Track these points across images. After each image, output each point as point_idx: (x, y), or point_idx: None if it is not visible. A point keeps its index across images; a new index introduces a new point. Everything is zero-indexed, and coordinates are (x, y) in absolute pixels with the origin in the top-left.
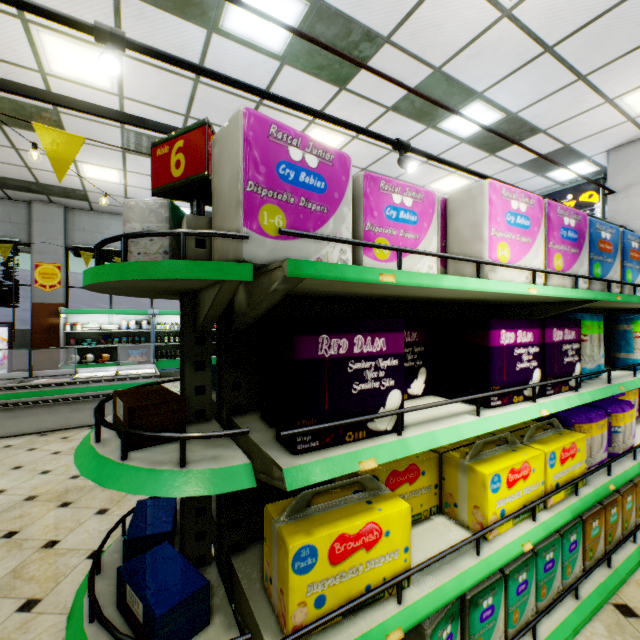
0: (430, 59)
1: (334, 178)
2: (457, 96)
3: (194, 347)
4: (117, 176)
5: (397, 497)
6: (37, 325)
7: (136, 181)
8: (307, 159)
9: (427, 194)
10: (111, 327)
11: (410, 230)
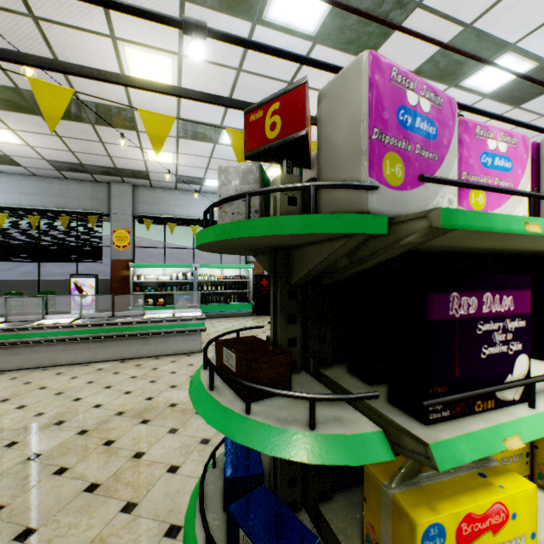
0: (461, 16)
1: (443, 123)
2: (486, 51)
3: (286, 301)
4: (171, 158)
5: (513, 472)
6: (114, 276)
7: (185, 161)
8: (421, 103)
9: (521, 138)
10: (165, 278)
11: (504, 178)
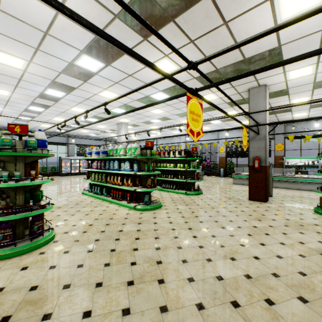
0: None
1: None
2: None
3: None
4: (305, 114)
5: None
6: (275, 162)
7: (312, 113)
8: None
9: None
10: (300, 163)
11: None
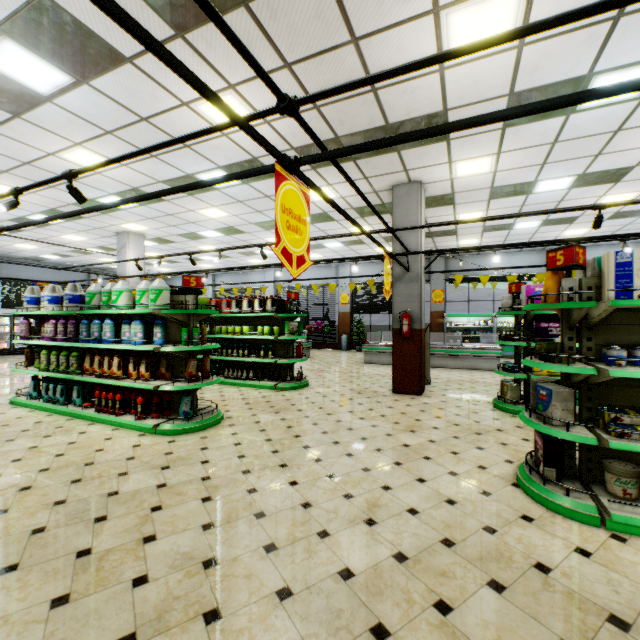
0: None
1: None
2: None
3: (517, 326)
4: (476, 241)
5: None
6: (432, 323)
7: (486, 240)
8: (540, 289)
9: None
10: (469, 324)
11: None
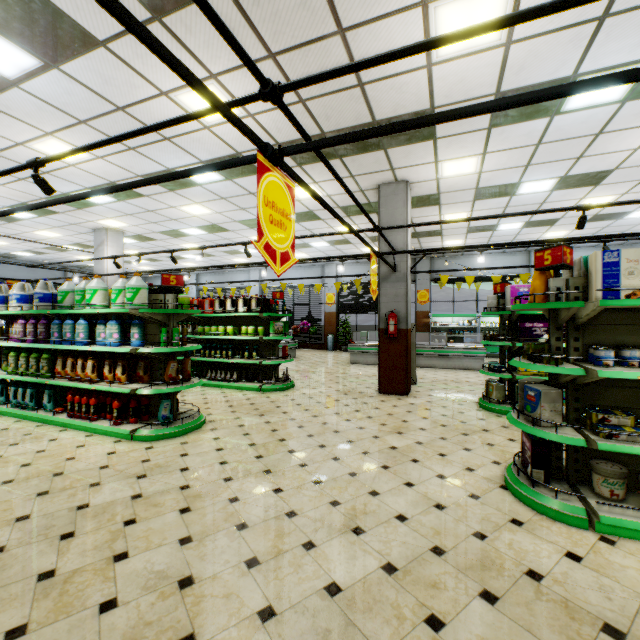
0: None
1: None
2: None
3: (502, 326)
4: (461, 242)
5: None
6: (418, 323)
7: (470, 241)
8: (524, 290)
9: None
10: (453, 324)
11: None
